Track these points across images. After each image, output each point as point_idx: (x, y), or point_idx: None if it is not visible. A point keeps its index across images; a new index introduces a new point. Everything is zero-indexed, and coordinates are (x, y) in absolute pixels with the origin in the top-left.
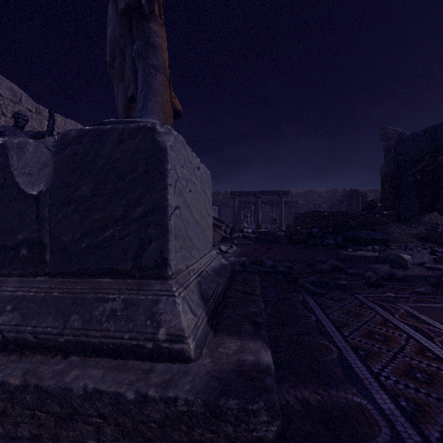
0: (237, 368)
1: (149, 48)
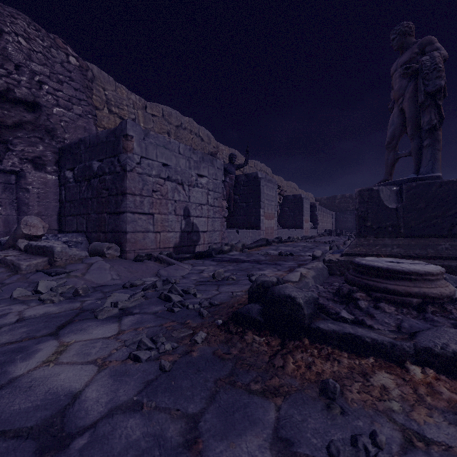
0: None
1: (436, 142)
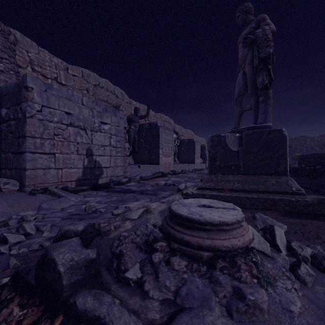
0: (322, 198)
1: (267, 98)
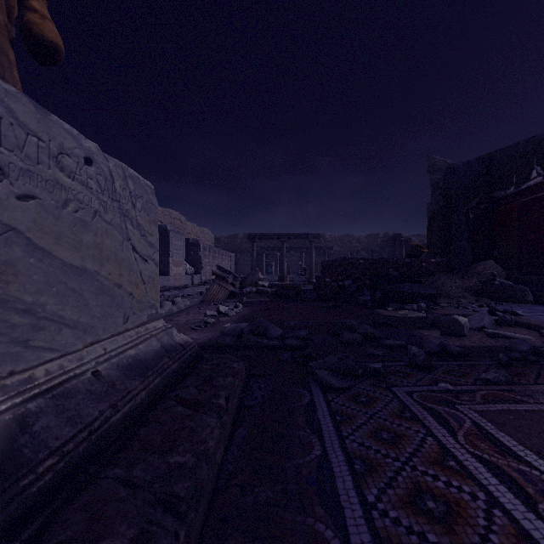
0: None
1: None
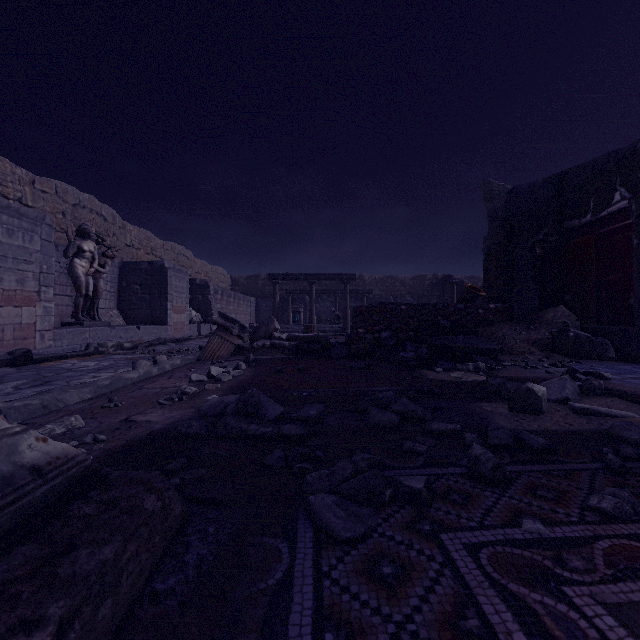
0: None
1: None
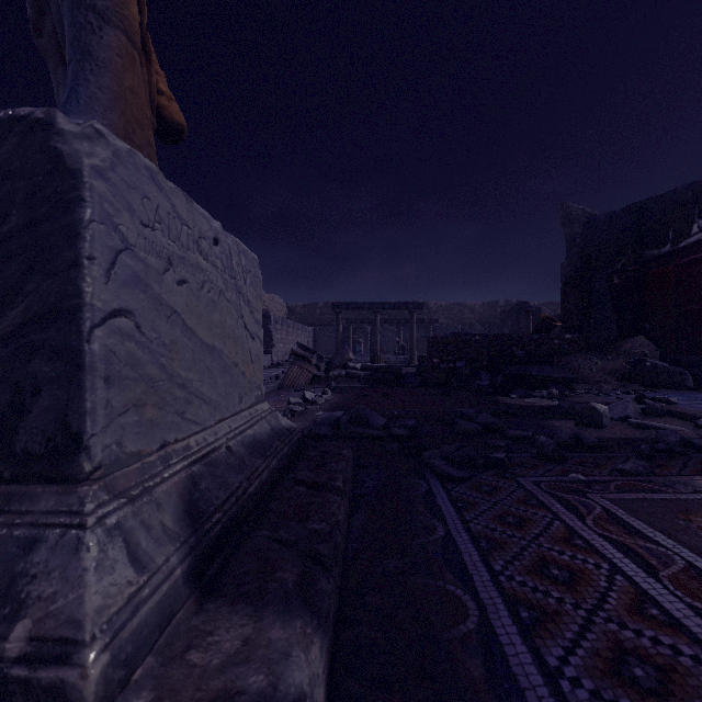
0: None
1: None
